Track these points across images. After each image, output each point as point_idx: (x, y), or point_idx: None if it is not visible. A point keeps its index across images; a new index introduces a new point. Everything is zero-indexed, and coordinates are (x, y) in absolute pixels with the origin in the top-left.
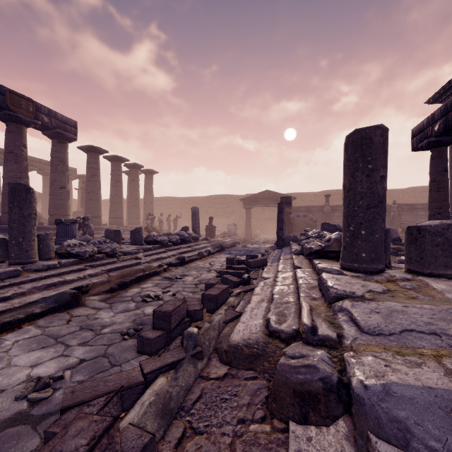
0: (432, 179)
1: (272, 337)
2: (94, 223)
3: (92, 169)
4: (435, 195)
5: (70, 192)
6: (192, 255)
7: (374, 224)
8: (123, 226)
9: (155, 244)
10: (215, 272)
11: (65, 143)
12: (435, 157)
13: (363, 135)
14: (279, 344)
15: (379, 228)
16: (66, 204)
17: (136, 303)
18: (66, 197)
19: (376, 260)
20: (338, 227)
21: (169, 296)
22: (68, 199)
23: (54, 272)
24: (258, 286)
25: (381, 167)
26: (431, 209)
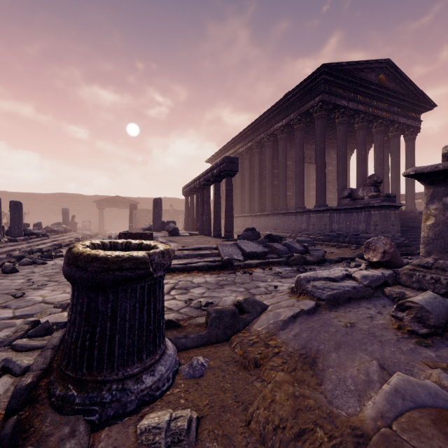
0: (185, 206)
1: None
2: None
3: None
4: (186, 212)
5: None
6: None
7: (159, 220)
8: None
9: (52, 232)
10: None
11: None
12: (186, 200)
13: (156, 200)
14: None
15: (160, 221)
16: None
17: None
18: None
19: (159, 229)
20: None
21: None
22: None
23: (37, 240)
24: None
25: (160, 208)
26: (185, 216)
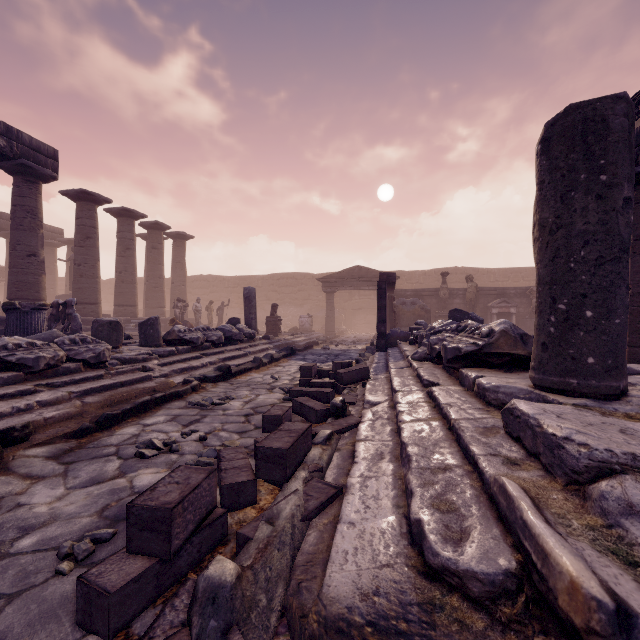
0: (637, 235)
1: (438, 581)
2: (89, 313)
3: (85, 227)
4: None
5: (53, 266)
6: (244, 362)
7: (612, 296)
8: (136, 318)
9: (181, 345)
10: (282, 391)
11: (36, 182)
12: None
13: (588, 115)
14: (466, 614)
15: (621, 305)
16: (39, 282)
17: (123, 460)
18: (37, 270)
19: (616, 372)
20: (474, 317)
21: (194, 443)
22: (41, 274)
23: None
24: (364, 420)
25: (624, 180)
26: (636, 284)
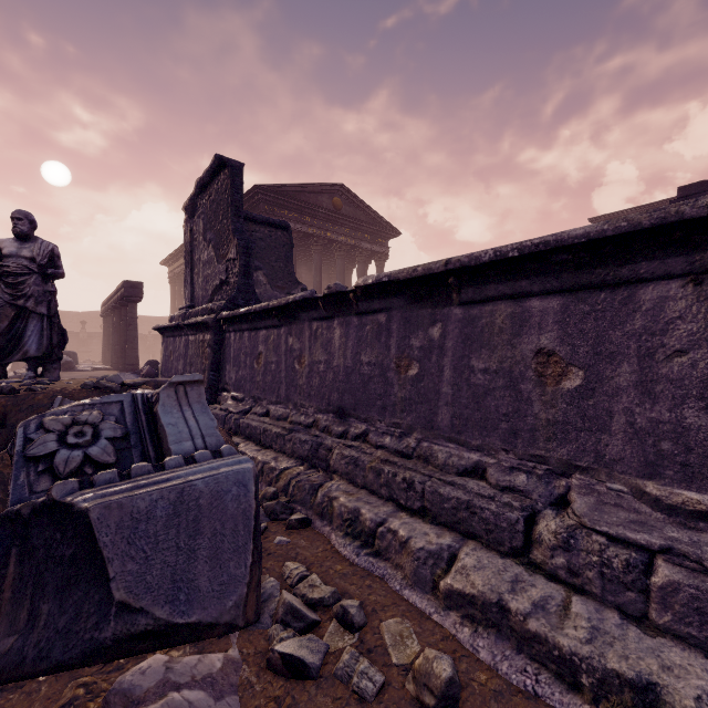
0: (104, 331)
1: None
2: None
3: None
4: (104, 339)
5: None
6: None
7: None
8: None
9: None
10: None
11: None
12: (104, 322)
13: None
14: None
15: None
16: None
17: None
18: None
19: None
20: None
21: None
22: None
23: None
24: None
25: None
26: (103, 345)
